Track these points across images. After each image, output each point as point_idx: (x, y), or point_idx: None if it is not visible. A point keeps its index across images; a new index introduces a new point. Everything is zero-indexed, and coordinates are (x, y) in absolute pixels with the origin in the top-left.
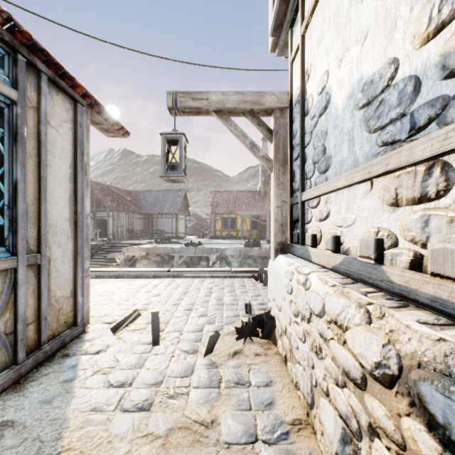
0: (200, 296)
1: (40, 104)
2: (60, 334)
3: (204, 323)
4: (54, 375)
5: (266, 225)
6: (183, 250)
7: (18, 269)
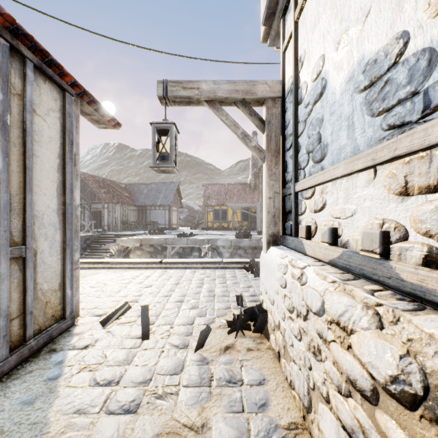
0: (192, 288)
1: (25, 91)
2: (48, 328)
3: (195, 316)
4: (38, 372)
5: (257, 216)
6: (175, 241)
7: (0, 263)
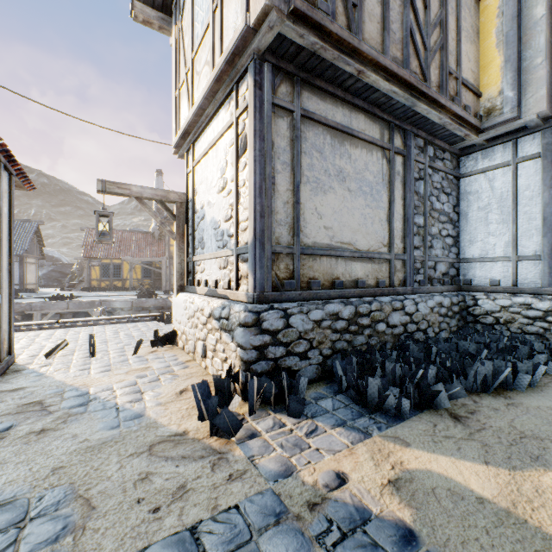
0: (110, 335)
1: (0, 186)
2: (4, 359)
3: (123, 346)
4: (23, 376)
5: (163, 273)
6: (48, 306)
7: None
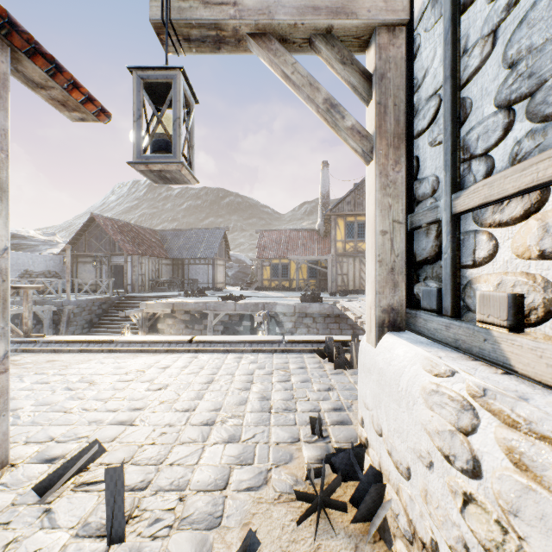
0: (233, 391)
1: None
2: None
3: (232, 463)
4: None
5: (328, 272)
6: (219, 306)
7: None
